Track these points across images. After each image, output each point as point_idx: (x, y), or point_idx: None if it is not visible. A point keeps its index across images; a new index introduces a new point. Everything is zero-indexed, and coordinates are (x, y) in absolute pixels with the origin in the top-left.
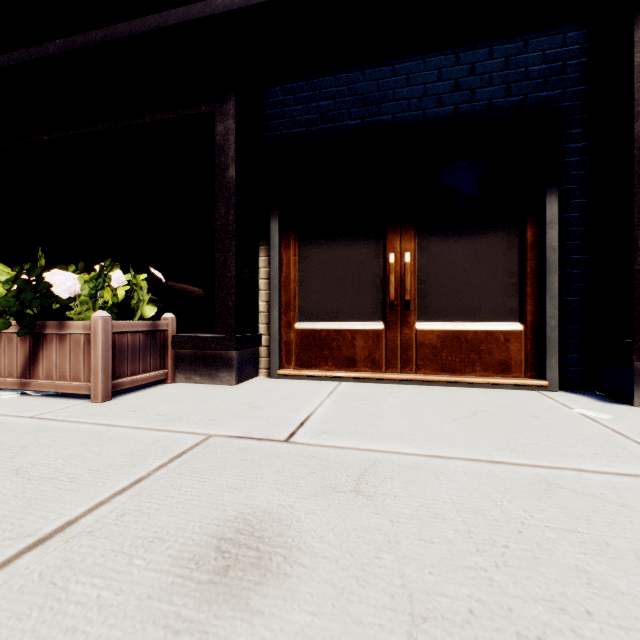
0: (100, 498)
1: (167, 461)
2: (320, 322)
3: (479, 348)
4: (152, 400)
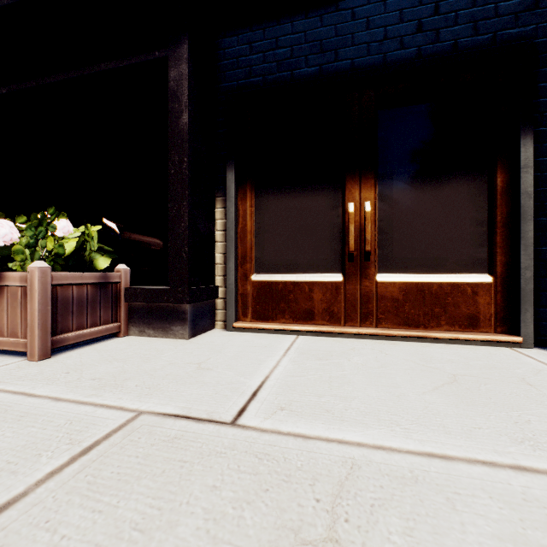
0: None
1: (65, 462)
2: (277, 274)
3: (444, 301)
4: (94, 358)
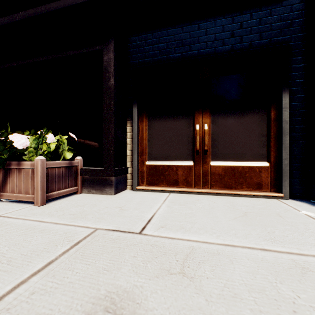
0: (22, 278)
1: (69, 248)
2: (159, 161)
3: (245, 175)
4: (68, 204)
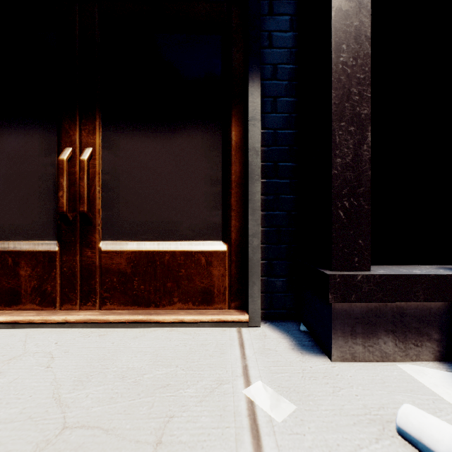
0: None
1: None
2: None
3: (178, 274)
4: None
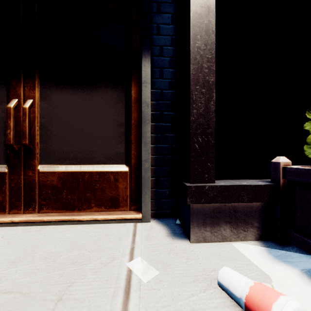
0: None
1: None
2: None
3: (94, 187)
4: None
